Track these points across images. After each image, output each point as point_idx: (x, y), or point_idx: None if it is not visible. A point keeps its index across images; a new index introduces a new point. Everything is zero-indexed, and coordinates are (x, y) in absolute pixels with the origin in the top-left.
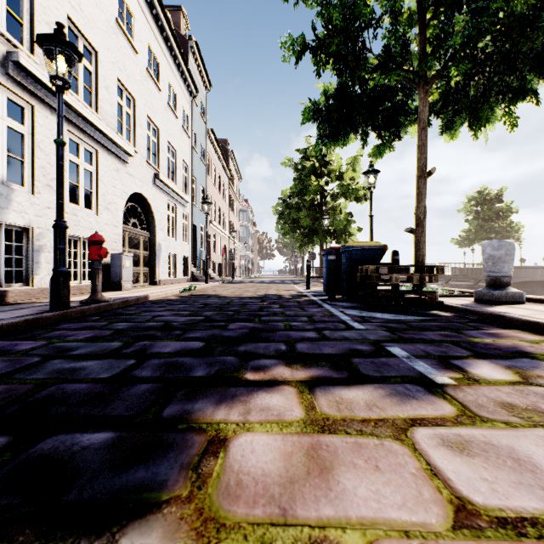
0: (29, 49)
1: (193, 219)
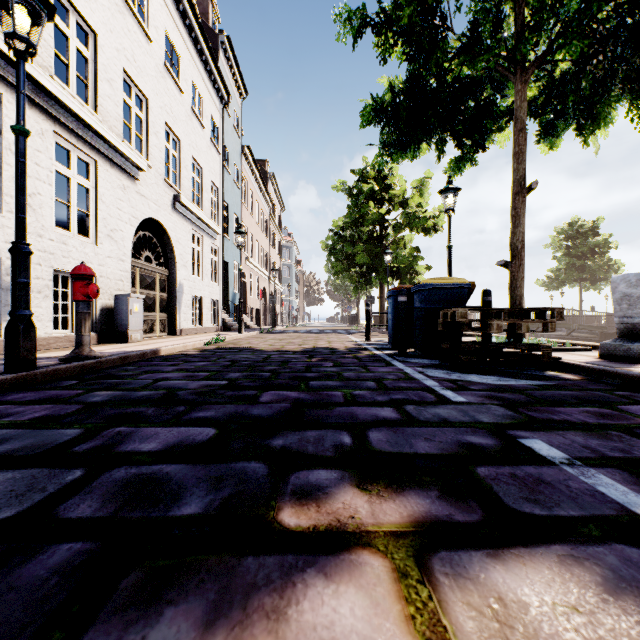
0: None
1: (224, 255)
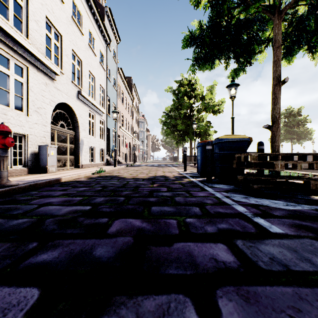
0: None
1: (108, 125)
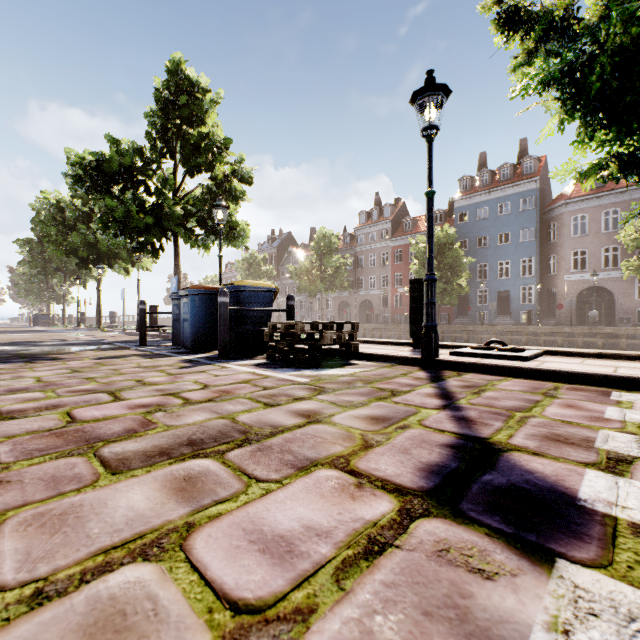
0: None
1: None
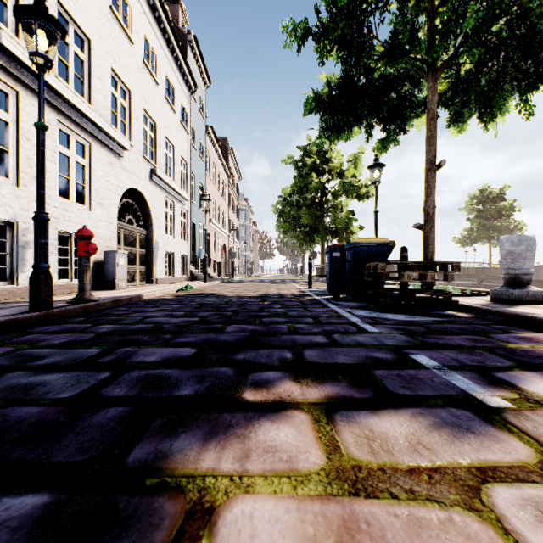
0: (14, 32)
1: (192, 217)
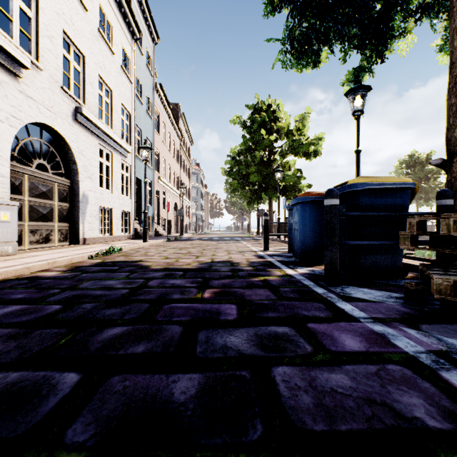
0: None
1: (137, 172)
